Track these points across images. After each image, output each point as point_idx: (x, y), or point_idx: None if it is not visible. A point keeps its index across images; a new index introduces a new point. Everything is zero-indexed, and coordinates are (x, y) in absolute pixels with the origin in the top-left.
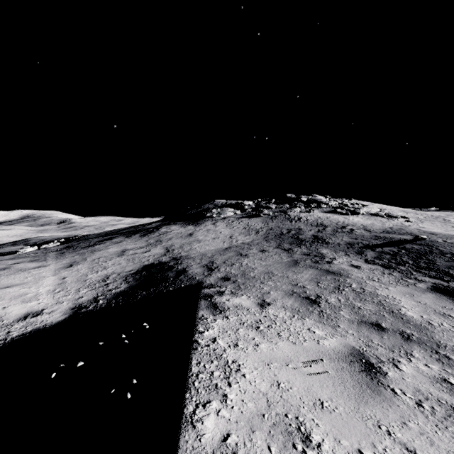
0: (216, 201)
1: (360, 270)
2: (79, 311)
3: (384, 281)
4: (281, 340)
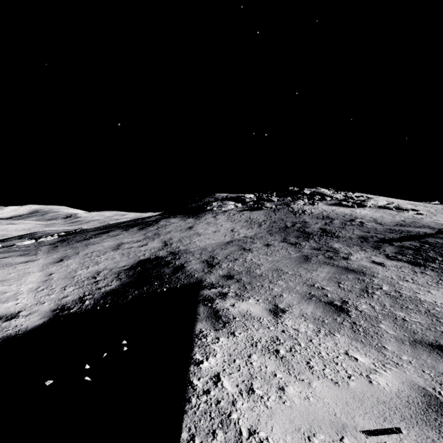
0: (216, 195)
1: (386, 268)
2: (61, 313)
3: (420, 283)
4: (315, 377)
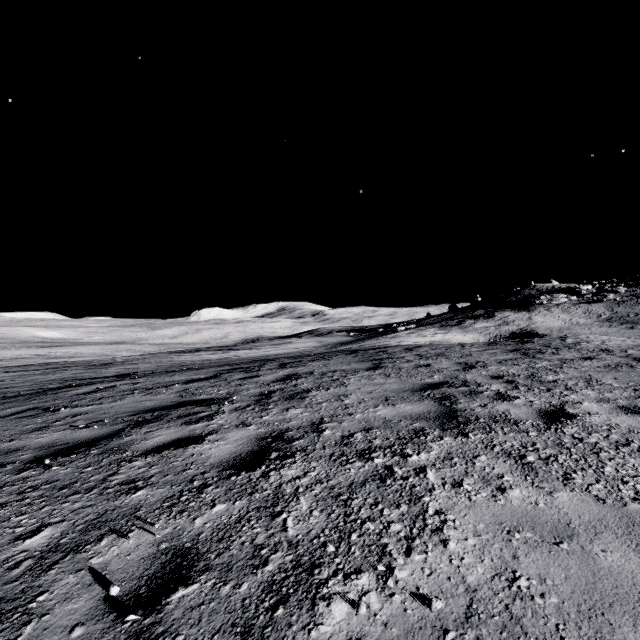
0: (537, 286)
1: None
2: None
3: None
4: None
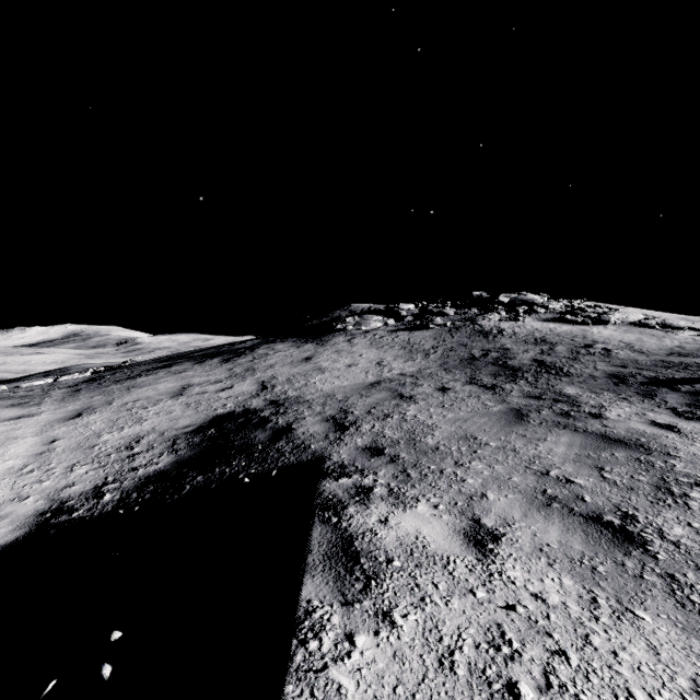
0: (352, 306)
1: (686, 437)
2: (54, 519)
3: None
4: None
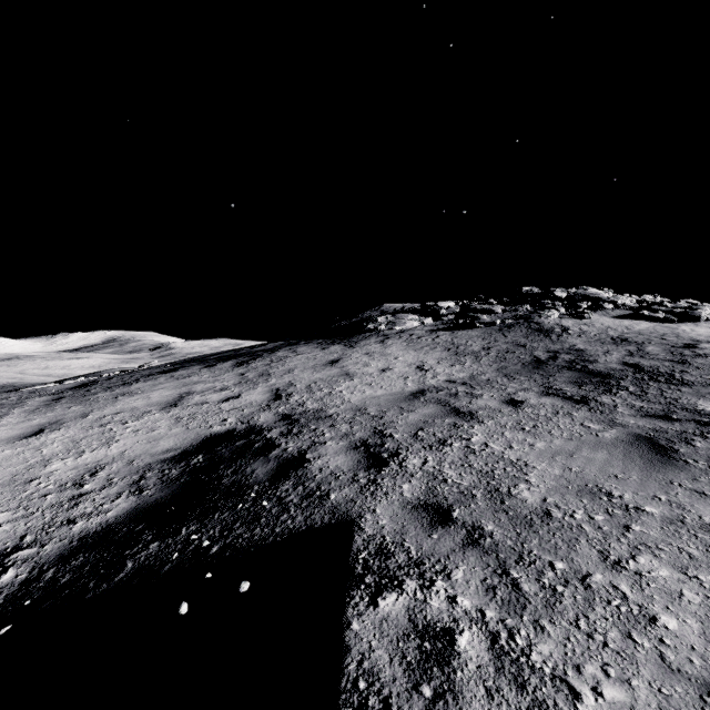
0: (383, 306)
1: None
2: None
3: None
4: None
